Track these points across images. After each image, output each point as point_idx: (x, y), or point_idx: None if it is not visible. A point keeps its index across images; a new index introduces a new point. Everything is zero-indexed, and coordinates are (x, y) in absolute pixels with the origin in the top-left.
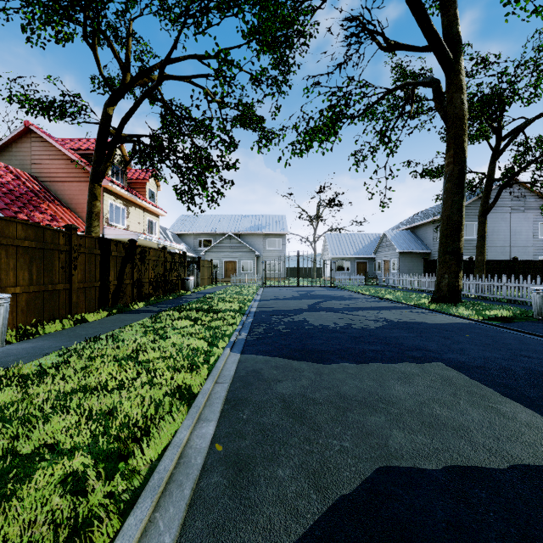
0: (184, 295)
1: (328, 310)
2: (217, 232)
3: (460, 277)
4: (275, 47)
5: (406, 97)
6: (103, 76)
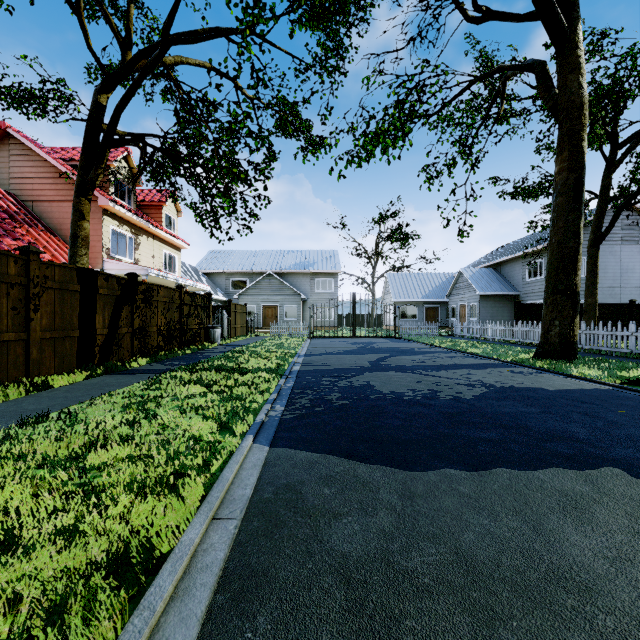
0: (207, 348)
1: (398, 368)
2: (254, 270)
3: (576, 325)
4: (325, 19)
5: (495, 93)
6: (93, 52)
